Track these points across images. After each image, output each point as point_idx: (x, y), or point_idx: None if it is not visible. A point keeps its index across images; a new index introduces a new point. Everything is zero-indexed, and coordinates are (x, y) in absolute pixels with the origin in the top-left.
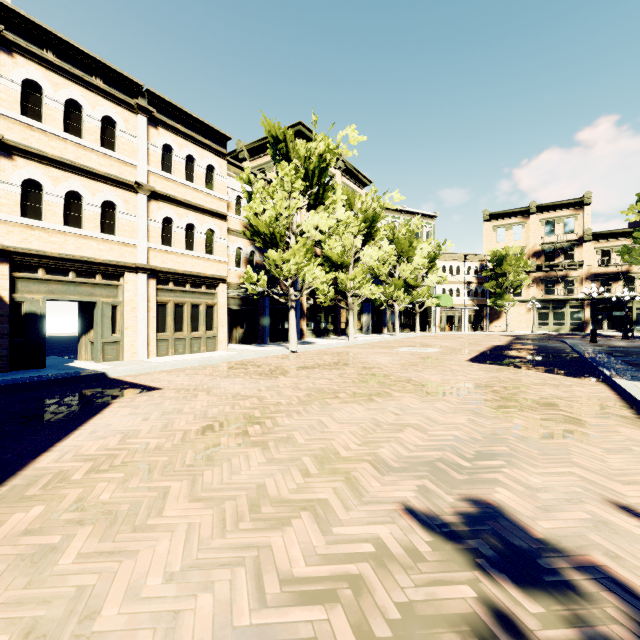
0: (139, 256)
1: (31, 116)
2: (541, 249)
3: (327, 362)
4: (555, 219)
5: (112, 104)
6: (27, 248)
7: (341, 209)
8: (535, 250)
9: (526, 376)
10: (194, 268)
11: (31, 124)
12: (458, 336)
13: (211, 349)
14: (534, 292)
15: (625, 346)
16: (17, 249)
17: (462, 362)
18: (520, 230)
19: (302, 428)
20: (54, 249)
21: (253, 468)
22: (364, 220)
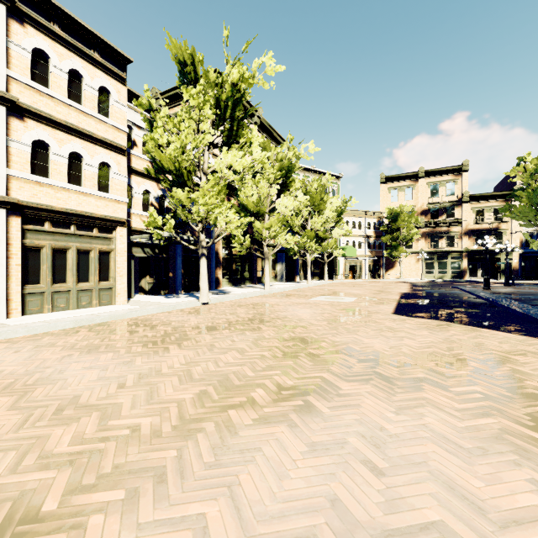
0: None
1: None
2: (428, 208)
3: (240, 318)
4: (439, 183)
5: None
6: None
7: (257, 149)
8: (423, 209)
9: (482, 337)
10: (81, 206)
11: None
12: (362, 283)
13: (106, 302)
14: (422, 245)
15: (519, 293)
16: None
17: (390, 315)
18: (410, 192)
19: None
20: None
21: None
22: (280, 169)
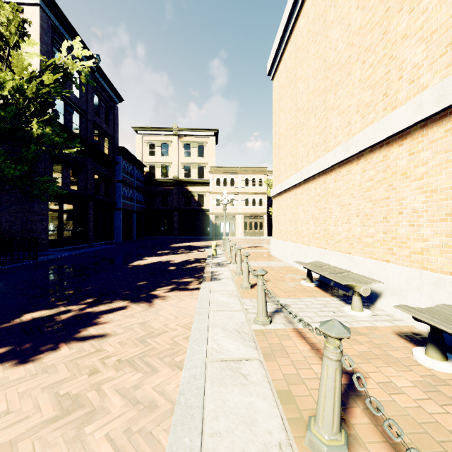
0: (239, 210)
1: (218, 185)
2: None
3: None
4: None
5: (233, 175)
6: (217, 212)
7: None
8: None
9: None
10: (255, 211)
11: (218, 187)
12: None
13: (261, 236)
14: None
15: None
16: (215, 213)
17: None
18: None
19: None
20: (221, 212)
21: None
22: None
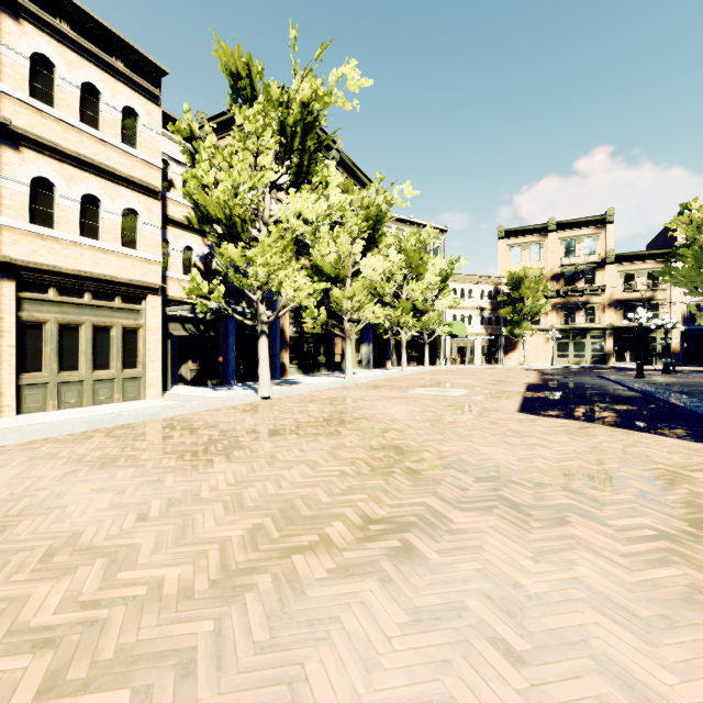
0: None
1: None
2: (560, 272)
3: (313, 418)
4: (575, 238)
5: None
6: None
7: (335, 190)
8: (554, 273)
9: (643, 445)
10: (98, 267)
11: None
12: (474, 371)
13: (133, 397)
14: (553, 320)
15: (684, 383)
16: None
17: (515, 414)
18: (538, 250)
19: None
20: None
21: None
22: (366, 220)
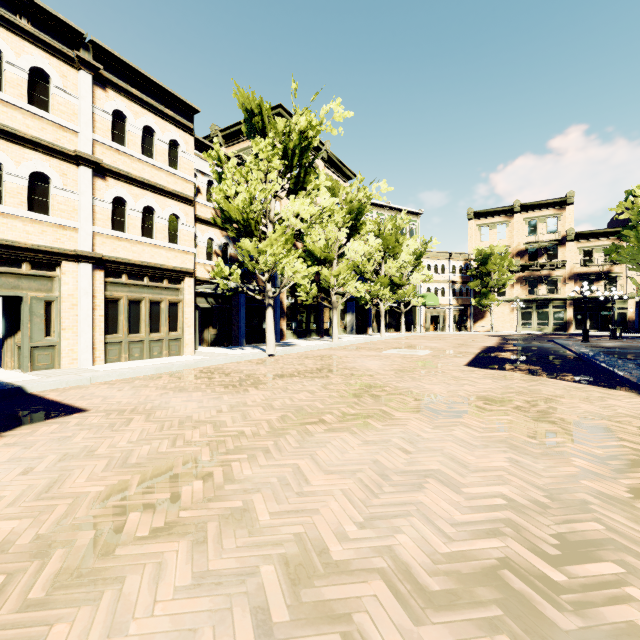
0: (81, 242)
1: None
2: (525, 248)
3: (309, 368)
4: (538, 218)
5: (44, 53)
6: None
7: (325, 195)
8: (519, 249)
9: (542, 385)
10: (153, 259)
11: None
12: (444, 336)
13: (175, 353)
14: (518, 292)
15: (620, 347)
16: None
17: (461, 367)
18: (504, 229)
19: (269, 485)
20: None
21: (159, 608)
22: (349, 212)
